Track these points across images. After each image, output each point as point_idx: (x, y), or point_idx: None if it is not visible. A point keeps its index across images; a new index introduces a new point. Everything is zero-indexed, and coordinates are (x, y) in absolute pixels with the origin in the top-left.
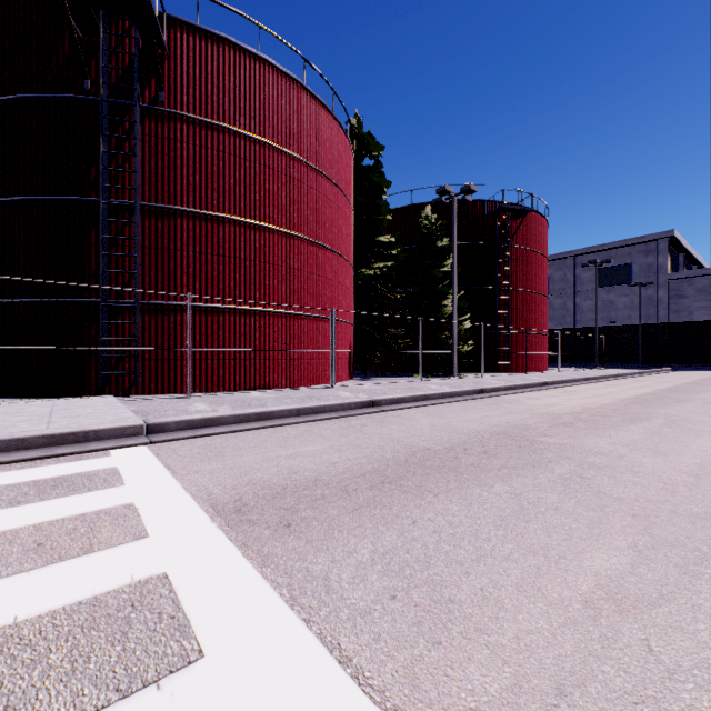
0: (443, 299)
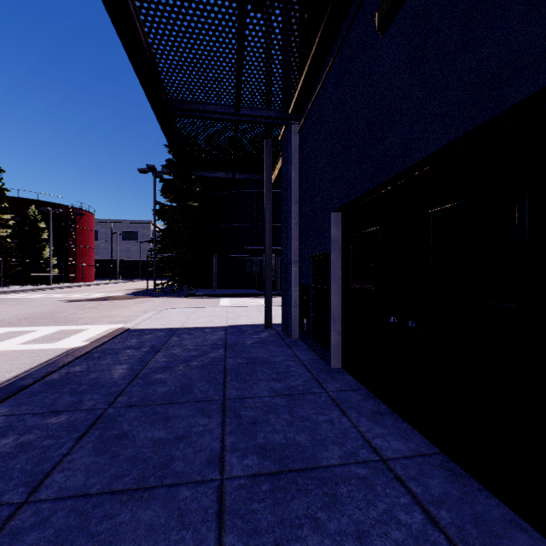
0: (43, 250)
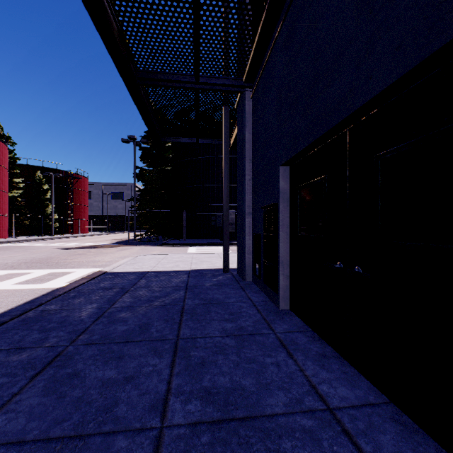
0: (47, 207)
